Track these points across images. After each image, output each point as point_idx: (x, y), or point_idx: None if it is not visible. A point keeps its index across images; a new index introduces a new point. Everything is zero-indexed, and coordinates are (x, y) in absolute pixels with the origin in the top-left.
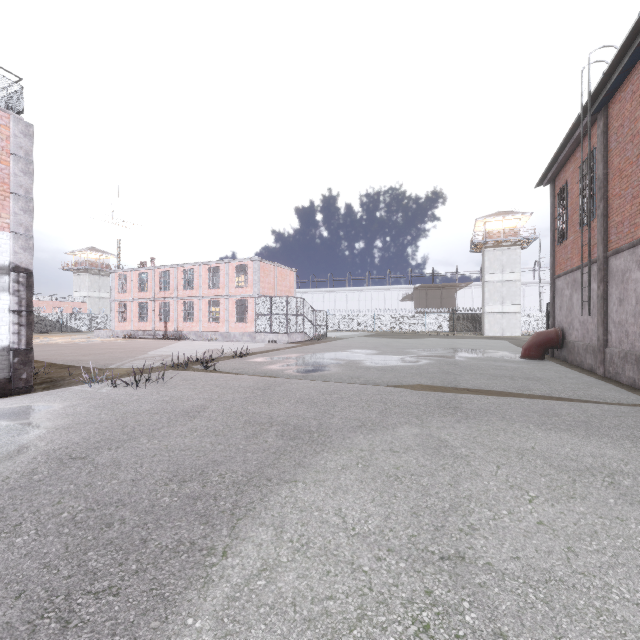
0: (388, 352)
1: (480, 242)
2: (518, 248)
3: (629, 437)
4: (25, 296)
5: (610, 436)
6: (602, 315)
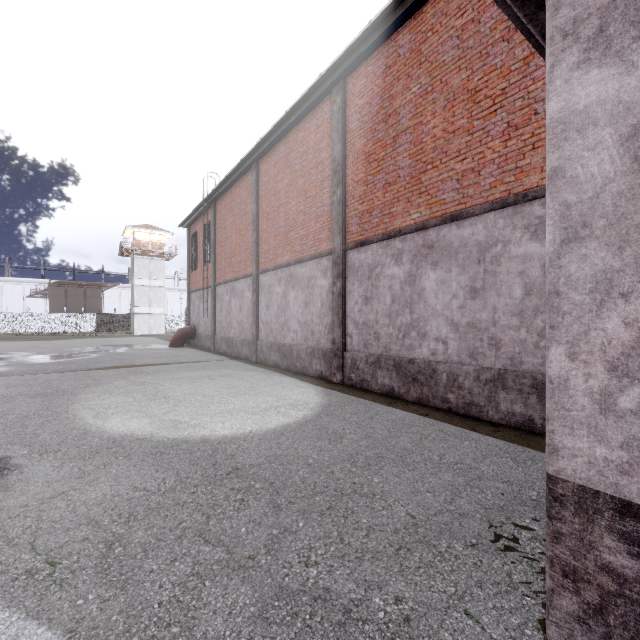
0: (47, 352)
1: (130, 248)
2: (163, 260)
3: (218, 368)
4: None
5: (211, 369)
6: (214, 317)
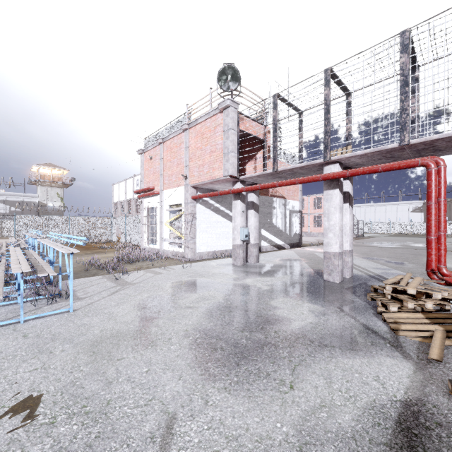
0: (419, 242)
1: None
2: None
3: None
4: (300, 219)
5: None
6: None
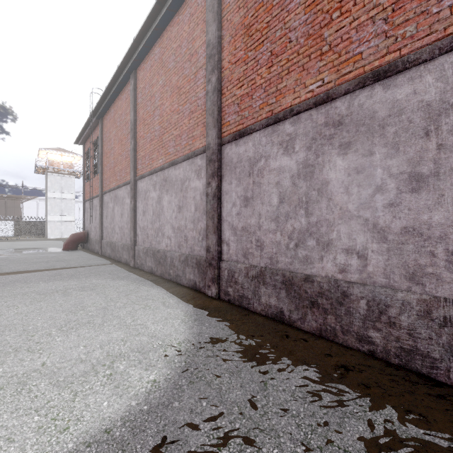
0: None
1: (43, 167)
2: (73, 177)
3: (87, 276)
4: None
5: (79, 278)
6: (101, 223)
